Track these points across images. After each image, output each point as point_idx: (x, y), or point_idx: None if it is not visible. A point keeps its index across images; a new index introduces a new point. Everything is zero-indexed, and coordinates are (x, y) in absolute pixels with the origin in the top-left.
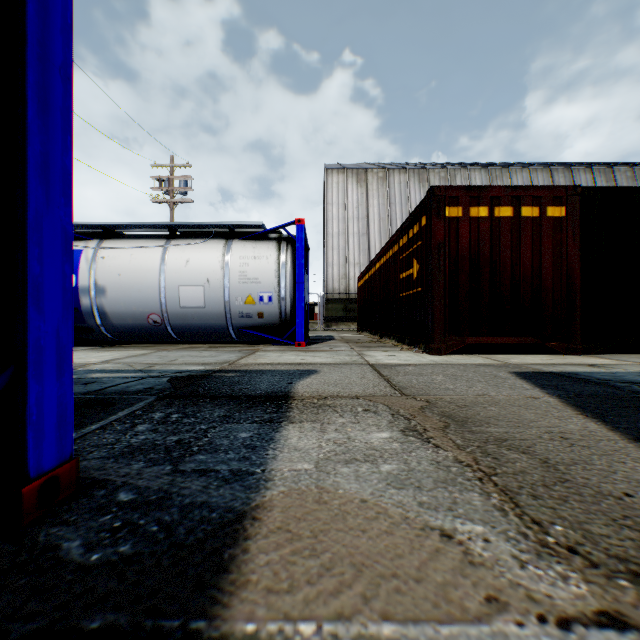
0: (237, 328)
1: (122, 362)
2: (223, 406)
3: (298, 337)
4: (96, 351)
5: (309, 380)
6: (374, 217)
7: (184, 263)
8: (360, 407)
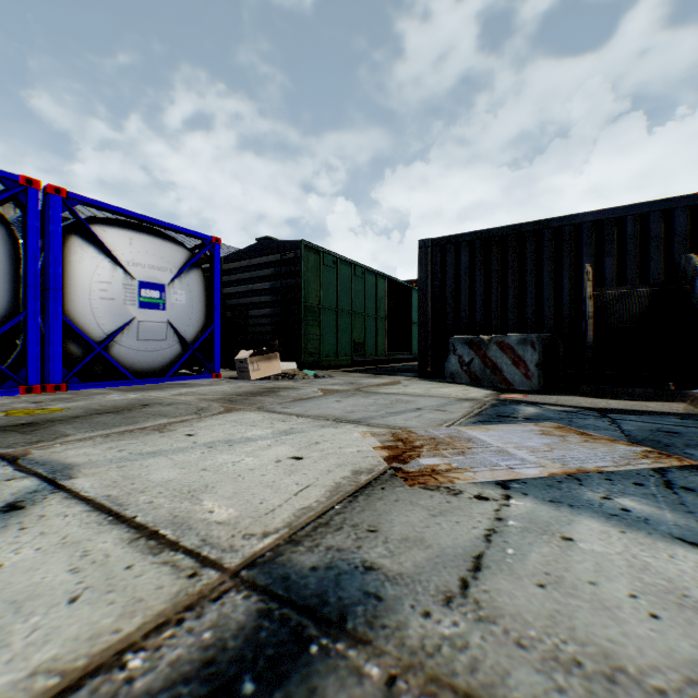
0: None
1: None
2: None
3: None
4: None
5: None
6: None
7: None
8: None
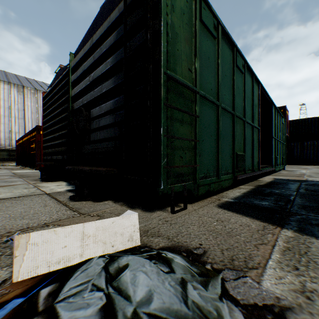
0: None
1: None
2: None
3: None
4: None
5: None
6: (29, 111)
7: None
8: (5, 176)
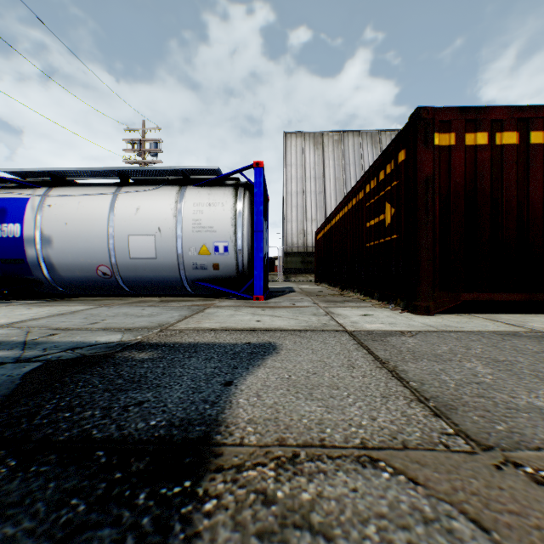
0: (191, 280)
1: (28, 325)
2: (4, 519)
3: (256, 290)
4: (29, 307)
5: (262, 373)
6: (330, 177)
7: (134, 211)
8: (406, 540)
